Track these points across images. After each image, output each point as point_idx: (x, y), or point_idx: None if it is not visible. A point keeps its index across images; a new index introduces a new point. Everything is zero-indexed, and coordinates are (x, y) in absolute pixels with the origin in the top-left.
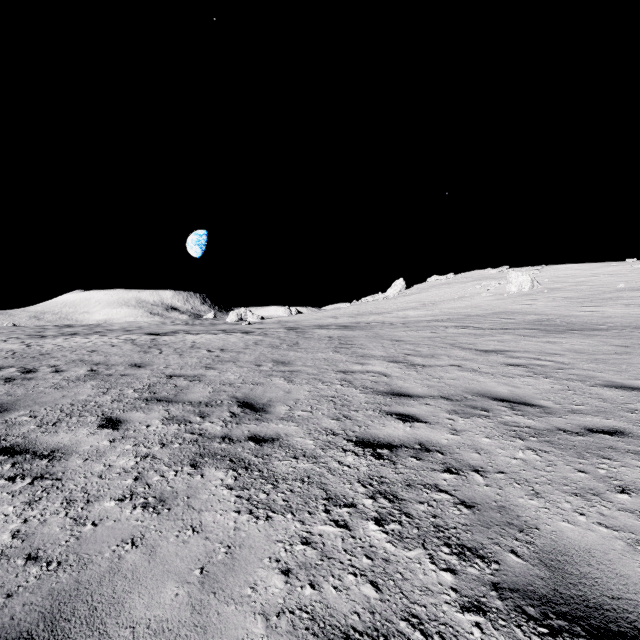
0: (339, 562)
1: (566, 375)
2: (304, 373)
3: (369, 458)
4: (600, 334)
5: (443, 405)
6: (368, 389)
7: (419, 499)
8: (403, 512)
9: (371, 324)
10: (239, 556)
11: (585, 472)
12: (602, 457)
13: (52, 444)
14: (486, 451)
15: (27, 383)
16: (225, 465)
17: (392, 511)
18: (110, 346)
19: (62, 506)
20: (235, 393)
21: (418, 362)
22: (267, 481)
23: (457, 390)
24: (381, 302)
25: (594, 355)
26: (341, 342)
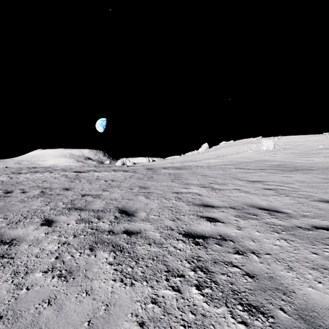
0: (174, 317)
1: (297, 195)
2: (155, 193)
3: (191, 244)
4: (312, 172)
5: (231, 212)
6: (190, 202)
7: (221, 271)
8: (212, 280)
9: (191, 166)
10: (113, 312)
11: (317, 254)
12: (325, 244)
13: (12, 235)
14: (258, 240)
15: (6, 199)
16: (109, 249)
17: (206, 280)
18: (54, 178)
19: (10, 276)
20: (117, 205)
21: (216, 187)
22: (132, 259)
23: (238, 203)
24: (196, 155)
25: (310, 183)
26: (175, 176)
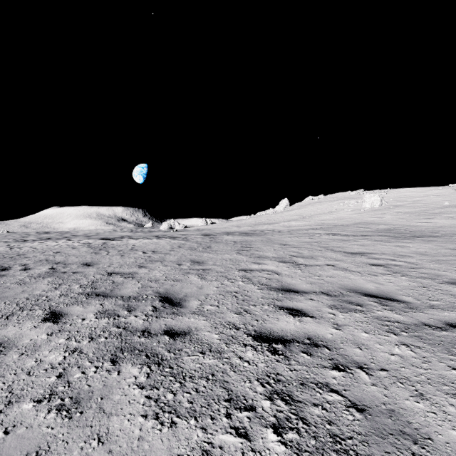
0: None
1: (418, 274)
2: (214, 271)
3: (266, 353)
4: (436, 240)
5: (324, 300)
6: (263, 285)
7: (313, 401)
8: (299, 417)
9: (264, 231)
10: None
11: None
12: None
13: None
14: (366, 346)
15: None
16: (141, 361)
17: (289, 416)
18: (71, 248)
19: None
20: (158, 289)
21: (301, 262)
22: (175, 379)
23: (334, 286)
24: (271, 215)
25: (436, 257)
26: (242, 246)
